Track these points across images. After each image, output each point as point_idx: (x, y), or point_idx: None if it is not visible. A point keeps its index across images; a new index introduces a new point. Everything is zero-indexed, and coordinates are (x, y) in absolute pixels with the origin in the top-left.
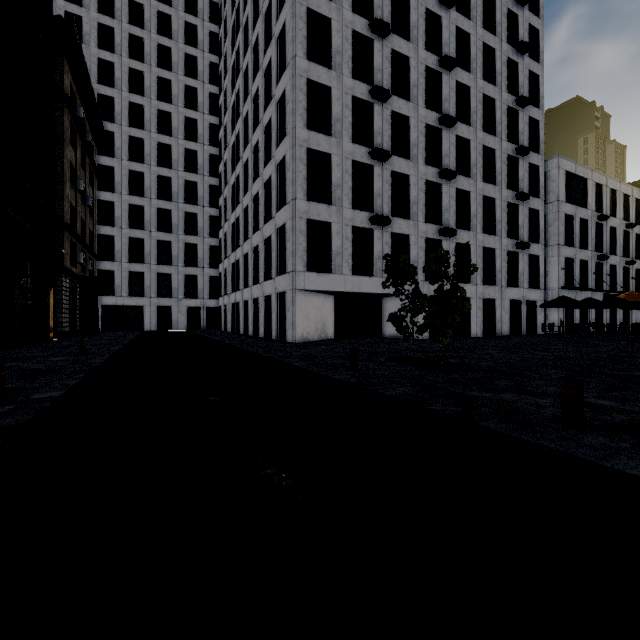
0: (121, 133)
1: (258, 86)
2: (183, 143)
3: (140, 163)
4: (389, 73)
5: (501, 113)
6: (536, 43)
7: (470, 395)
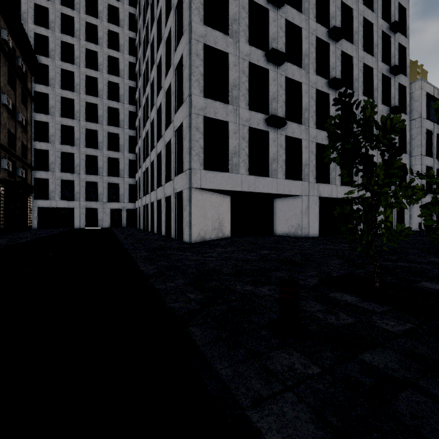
0: (54, 66)
1: (161, 7)
2: (107, 76)
3: (71, 91)
4: None
5: (377, 36)
6: None
7: None
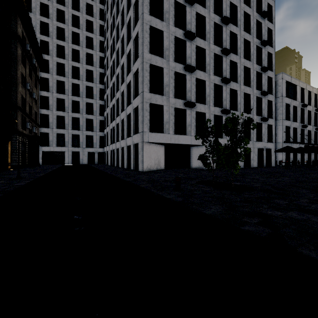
0: (52, 60)
1: (124, 33)
2: (85, 66)
3: (62, 76)
4: (194, 25)
5: (253, 49)
6: (271, 13)
7: (267, 214)
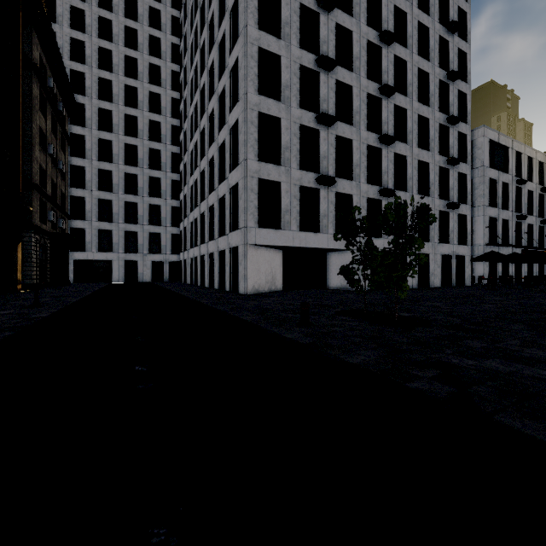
0: (91, 105)
1: (213, 59)
2: (148, 115)
3: (109, 132)
4: (334, 45)
5: (434, 86)
6: (464, 24)
7: (450, 363)
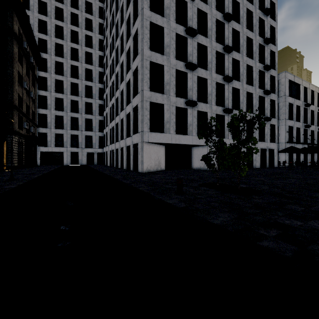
0: (51, 59)
1: (123, 30)
2: (84, 65)
3: (61, 75)
4: (196, 21)
5: (256, 47)
6: (273, 10)
7: (285, 224)
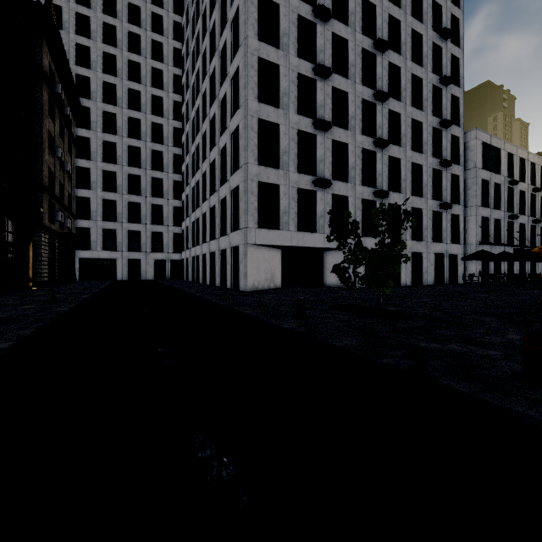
0: (96, 108)
1: (215, 66)
2: (150, 117)
3: (113, 135)
4: (330, 53)
5: (427, 91)
6: (457, 30)
7: (418, 346)
